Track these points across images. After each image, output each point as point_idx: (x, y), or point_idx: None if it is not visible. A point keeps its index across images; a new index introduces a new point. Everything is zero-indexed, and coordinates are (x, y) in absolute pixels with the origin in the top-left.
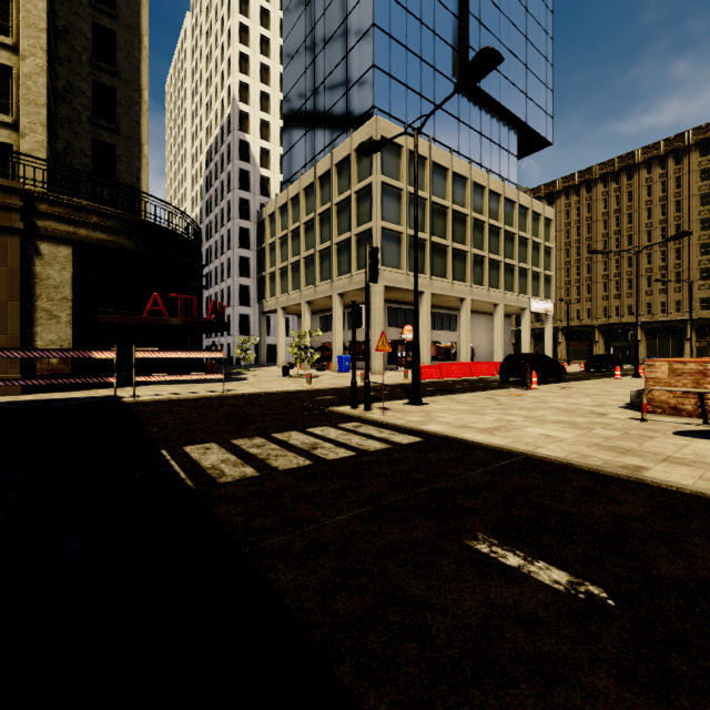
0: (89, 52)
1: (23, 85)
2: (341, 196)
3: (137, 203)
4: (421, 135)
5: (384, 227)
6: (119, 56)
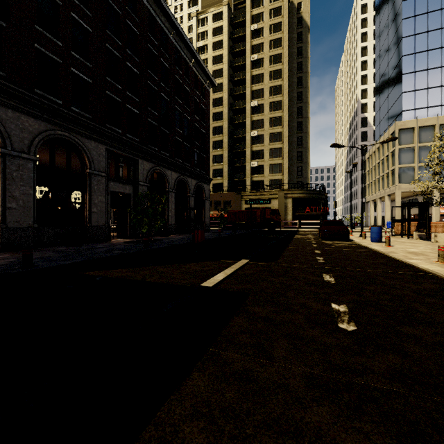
0: (296, 145)
1: (284, 166)
2: (386, 154)
3: (307, 180)
4: (441, 107)
5: (401, 167)
6: (303, 142)
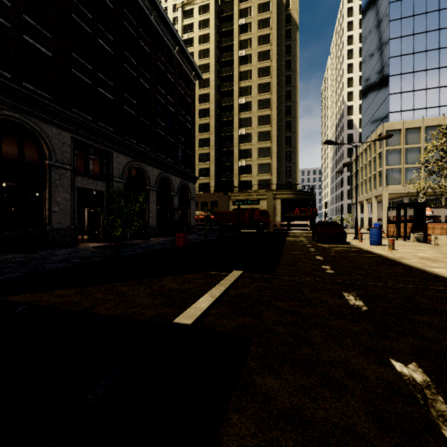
0: (284, 145)
1: (272, 166)
2: (373, 155)
3: (296, 180)
4: (426, 110)
5: (388, 168)
6: (291, 142)
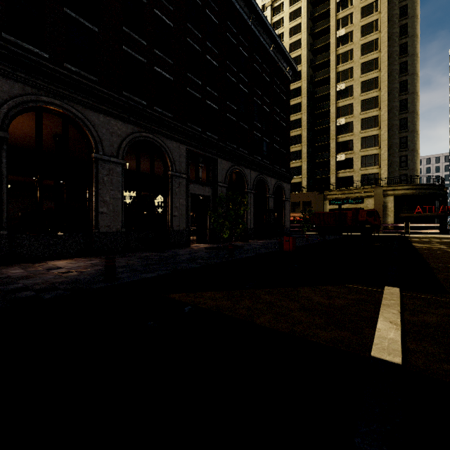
0: (398, 129)
1: (381, 157)
2: None
3: (415, 172)
4: None
5: None
6: (408, 124)
